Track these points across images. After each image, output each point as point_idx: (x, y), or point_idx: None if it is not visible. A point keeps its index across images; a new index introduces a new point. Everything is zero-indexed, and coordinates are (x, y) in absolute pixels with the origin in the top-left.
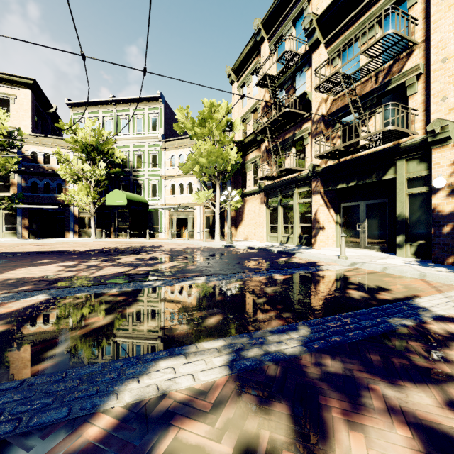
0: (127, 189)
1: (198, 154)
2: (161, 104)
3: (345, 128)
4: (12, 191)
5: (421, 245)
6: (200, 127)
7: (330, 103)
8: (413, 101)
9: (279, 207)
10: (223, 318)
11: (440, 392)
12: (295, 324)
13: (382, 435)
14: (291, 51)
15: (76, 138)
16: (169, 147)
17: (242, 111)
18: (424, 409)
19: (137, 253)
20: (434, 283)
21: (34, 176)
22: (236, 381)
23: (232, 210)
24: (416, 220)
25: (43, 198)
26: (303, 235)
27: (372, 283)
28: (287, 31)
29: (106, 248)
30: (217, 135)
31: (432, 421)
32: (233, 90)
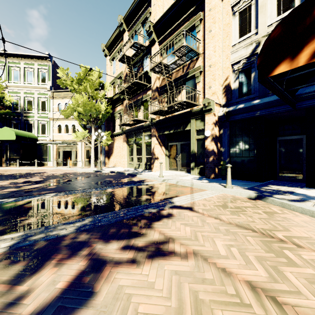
0: (18, 126)
1: (76, 104)
2: (49, 63)
3: (169, 97)
4: None
5: (201, 168)
6: (77, 84)
7: (161, 80)
8: (199, 86)
9: (134, 144)
10: (39, 218)
11: (127, 242)
12: (86, 218)
13: (69, 267)
14: (138, 43)
15: None
16: (57, 97)
17: (112, 77)
18: (108, 251)
19: (16, 178)
20: (195, 189)
21: None
22: (6, 254)
23: (104, 145)
24: (200, 154)
25: None
26: (147, 163)
27: (162, 191)
28: (139, 29)
29: None
30: (90, 92)
31: (105, 256)
32: (107, 61)
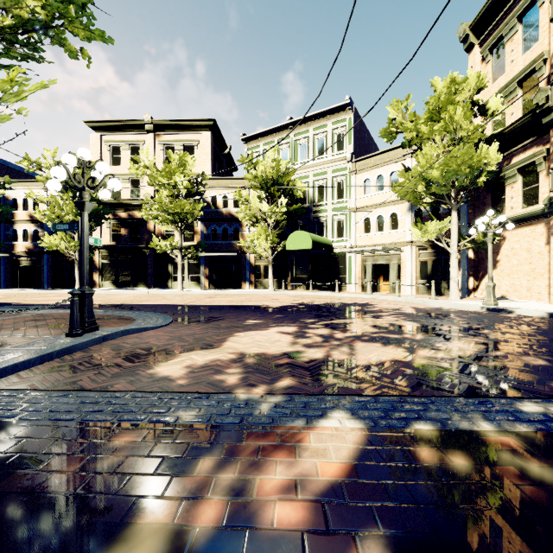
0: (305, 229)
1: (426, 164)
2: (349, 113)
3: None
4: (195, 240)
5: None
6: (429, 122)
7: None
8: None
9: None
10: None
11: None
12: None
13: None
14: None
15: (256, 173)
16: (362, 169)
17: (492, 87)
18: None
19: (356, 315)
20: None
21: (214, 223)
22: None
23: (476, 249)
24: None
25: (222, 245)
26: None
27: None
28: None
29: (300, 304)
30: (465, 127)
31: None
32: (471, 59)
